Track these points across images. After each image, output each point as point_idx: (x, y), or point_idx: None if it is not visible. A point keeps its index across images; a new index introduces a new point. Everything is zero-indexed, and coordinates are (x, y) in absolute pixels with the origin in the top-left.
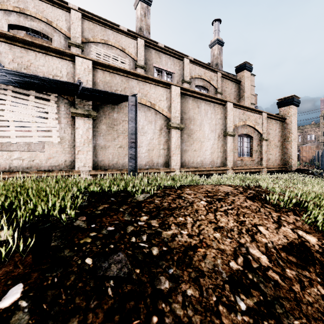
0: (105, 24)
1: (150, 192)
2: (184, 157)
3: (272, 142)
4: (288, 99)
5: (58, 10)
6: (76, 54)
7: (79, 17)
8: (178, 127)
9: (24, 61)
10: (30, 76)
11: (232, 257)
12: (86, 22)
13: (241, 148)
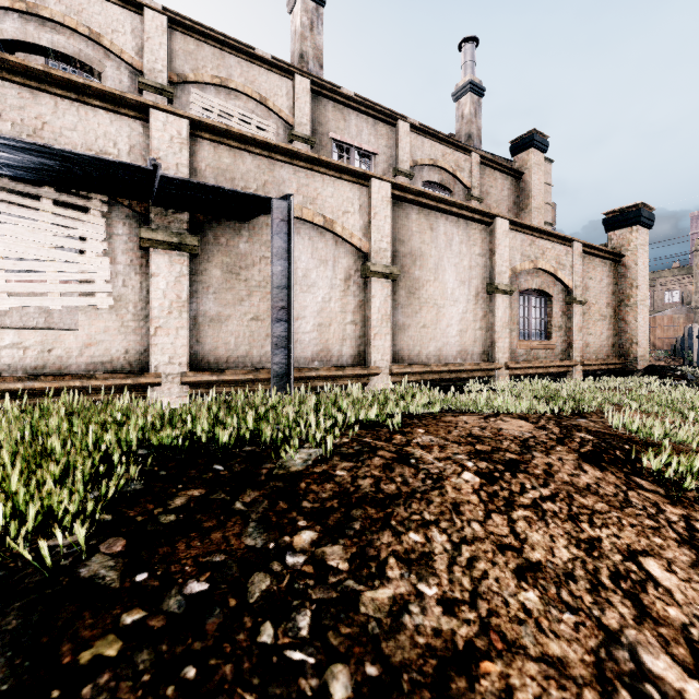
0: (222, 41)
1: (323, 448)
2: (399, 341)
3: (594, 306)
4: (628, 212)
5: (116, 10)
6: (152, 104)
7: (162, 27)
8: (386, 273)
9: (28, 117)
10: (32, 147)
11: (596, 698)
12: (179, 36)
13: (527, 320)
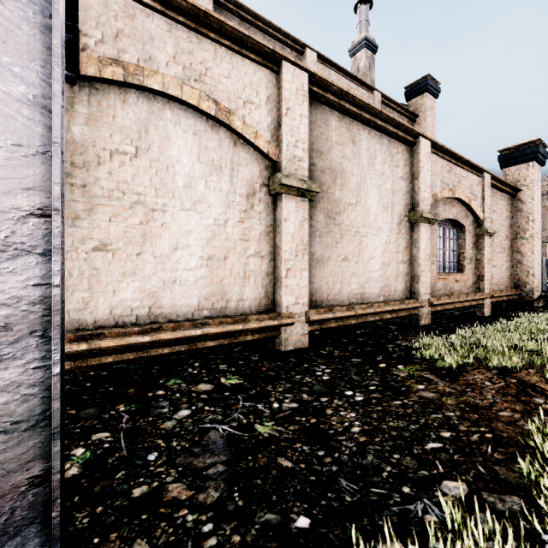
0: None
1: None
2: (316, 277)
3: (496, 238)
4: (525, 148)
5: None
6: None
7: None
8: (303, 189)
9: None
10: None
11: None
12: None
13: (441, 251)
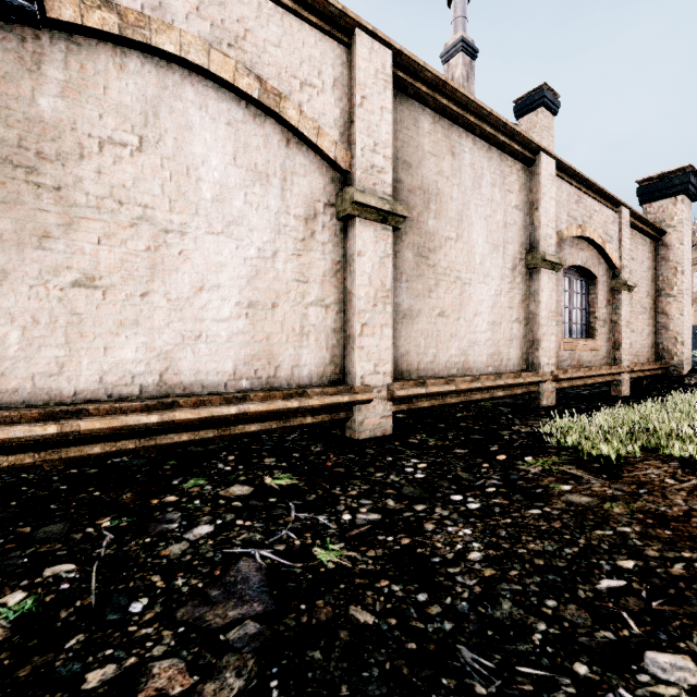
0: None
1: None
2: (403, 338)
3: (636, 295)
4: (672, 178)
5: None
6: None
7: None
8: (384, 211)
9: None
10: None
11: None
12: None
13: (567, 310)
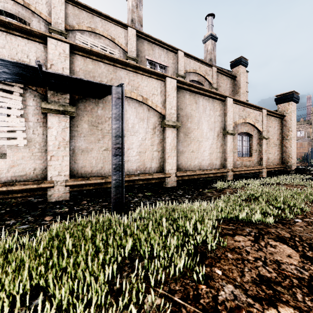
0: (92, 10)
1: None
2: (180, 159)
3: (271, 140)
4: (287, 95)
5: None
6: (48, 35)
7: (61, 1)
8: (174, 125)
9: None
10: None
11: None
12: (70, 6)
13: (240, 147)
